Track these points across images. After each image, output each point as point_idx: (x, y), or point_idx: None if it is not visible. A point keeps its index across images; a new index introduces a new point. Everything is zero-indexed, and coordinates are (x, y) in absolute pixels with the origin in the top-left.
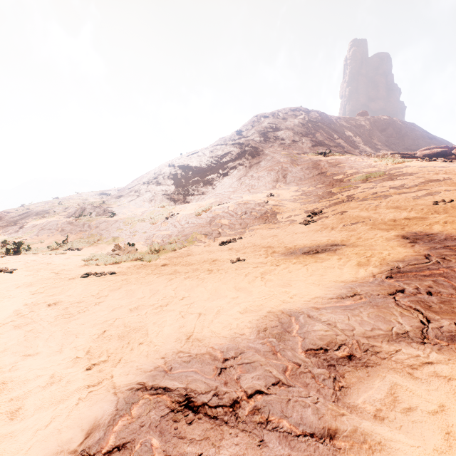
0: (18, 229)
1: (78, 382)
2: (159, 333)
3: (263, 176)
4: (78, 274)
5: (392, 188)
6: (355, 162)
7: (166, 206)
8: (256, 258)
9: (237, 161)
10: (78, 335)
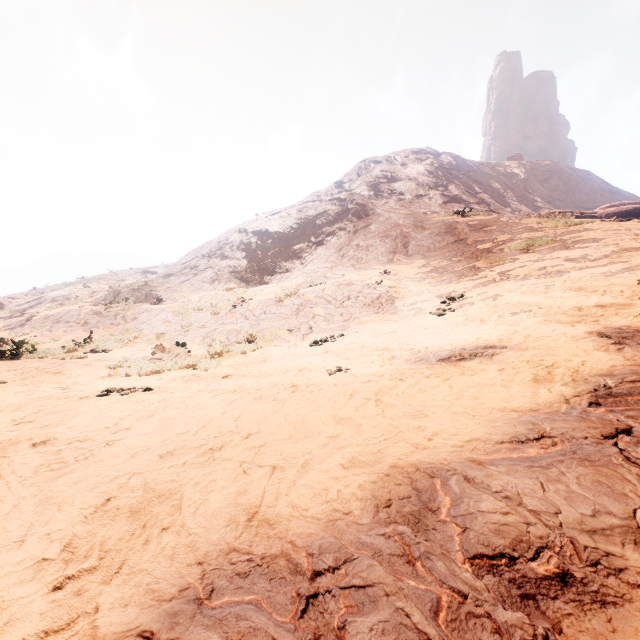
0: (25, 321)
1: (28, 624)
2: (199, 508)
3: (374, 245)
4: (96, 391)
5: (569, 261)
6: (509, 225)
7: (234, 289)
8: (366, 368)
9: (336, 224)
10: (63, 506)
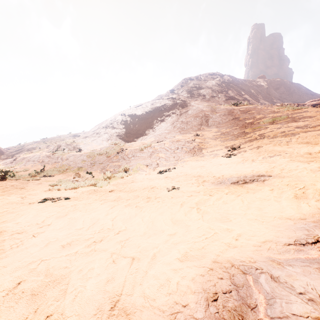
0: (13, 160)
1: None
2: (77, 295)
3: (190, 121)
4: (39, 199)
5: (298, 128)
6: (262, 110)
7: (118, 144)
8: (189, 187)
9: (171, 110)
10: None
